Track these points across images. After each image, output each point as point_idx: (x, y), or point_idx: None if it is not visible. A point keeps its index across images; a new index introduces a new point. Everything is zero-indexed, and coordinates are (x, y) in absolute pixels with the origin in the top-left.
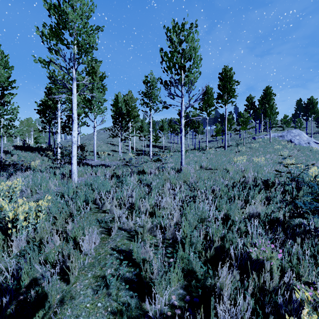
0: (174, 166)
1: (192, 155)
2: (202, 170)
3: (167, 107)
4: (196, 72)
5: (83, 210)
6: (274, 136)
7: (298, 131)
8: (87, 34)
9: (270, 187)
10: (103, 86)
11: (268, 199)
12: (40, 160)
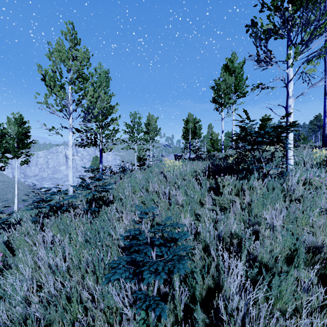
0: None
1: None
2: None
3: None
4: None
5: None
6: None
7: None
8: None
9: None
10: None
11: None
12: None
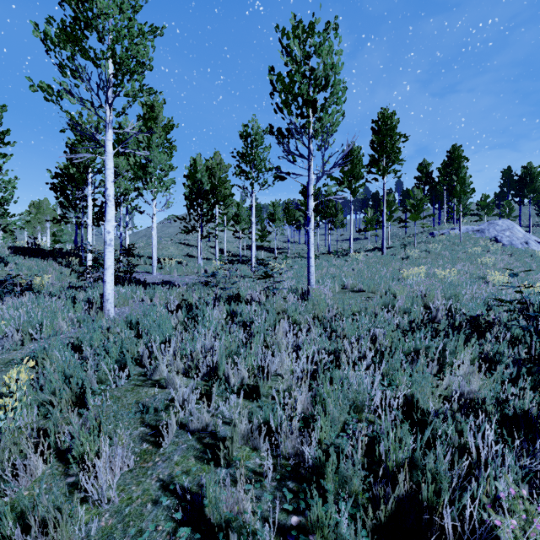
0: (294, 286)
1: (326, 265)
2: (346, 293)
3: (282, 178)
4: (336, 112)
5: (114, 379)
6: (467, 230)
7: (508, 223)
8: (133, 39)
9: (485, 332)
10: (169, 143)
11: (486, 358)
12: (56, 273)
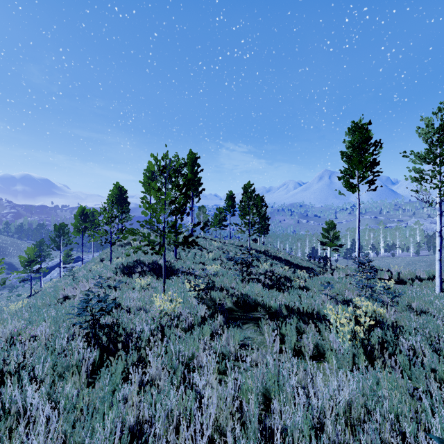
0: None
1: None
2: None
3: None
4: None
5: None
6: None
7: None
8: None
9: None
10: None
11: None
12: None
